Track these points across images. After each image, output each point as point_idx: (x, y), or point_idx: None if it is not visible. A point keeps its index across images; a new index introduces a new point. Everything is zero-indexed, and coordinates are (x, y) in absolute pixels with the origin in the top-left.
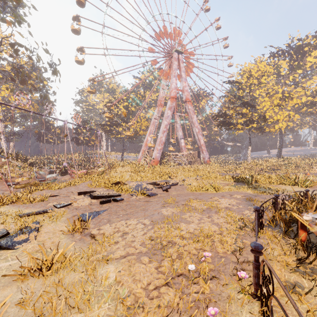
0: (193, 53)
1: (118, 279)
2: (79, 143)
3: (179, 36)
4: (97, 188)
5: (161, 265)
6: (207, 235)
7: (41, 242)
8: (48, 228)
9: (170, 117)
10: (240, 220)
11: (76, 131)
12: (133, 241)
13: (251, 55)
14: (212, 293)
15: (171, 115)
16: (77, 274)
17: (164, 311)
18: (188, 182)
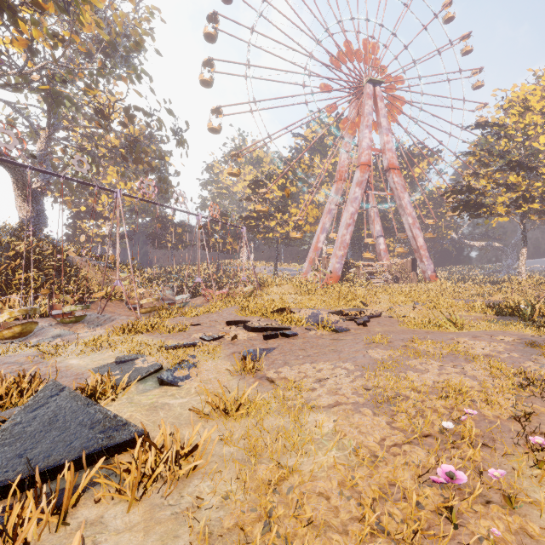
0: (403, 81)
1: (337, 429)
2: (209, 248)
3: (375, 55)
4: (251, 318)
5: (395, 420)
6: (459, 391)
7: (206, 381)
8: (207, 365)
9: (359, 199)
10: (519, 375)
11: (205, 229)
12: (338, 389)
13: (529, 69)
14: (485, 462)
15: (361, 195)
16: (273, 420)
17: (417, 469)
18: (401, 313)
